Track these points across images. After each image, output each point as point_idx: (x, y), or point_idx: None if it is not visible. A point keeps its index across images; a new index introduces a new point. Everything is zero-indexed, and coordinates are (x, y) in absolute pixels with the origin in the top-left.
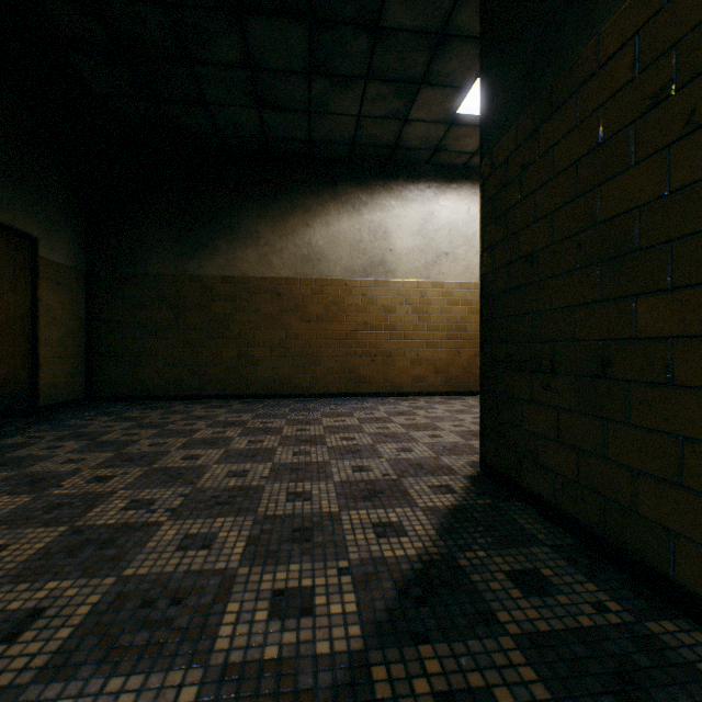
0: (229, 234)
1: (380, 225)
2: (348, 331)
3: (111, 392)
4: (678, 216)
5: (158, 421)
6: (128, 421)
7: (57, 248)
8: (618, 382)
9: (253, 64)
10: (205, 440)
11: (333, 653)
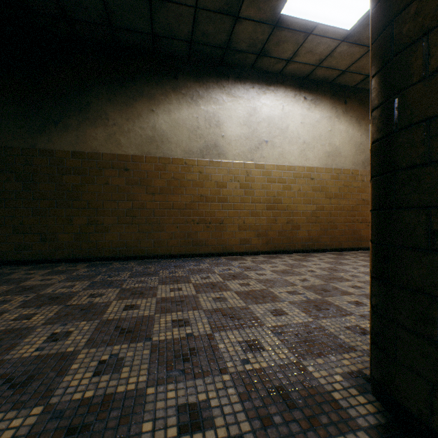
0: (79, 113)
1: (213, 115)
2: (187, 202)
3: None
4: None
5: None
6: None
7: None
8: None
9: None
10: None
11: None
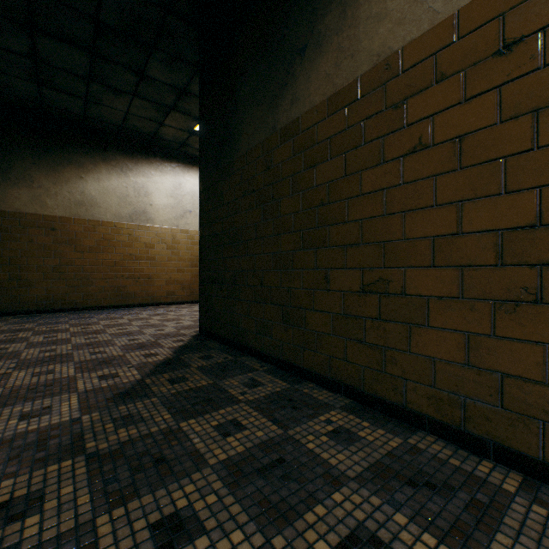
0: None
1: (143, 186)
2: (117, 260)
3: None
4: (248, 233)
5: None
6: None
7: None
8: (238, 285)
9: (39, 58)
10: (3, 340)
11: (131, 381)
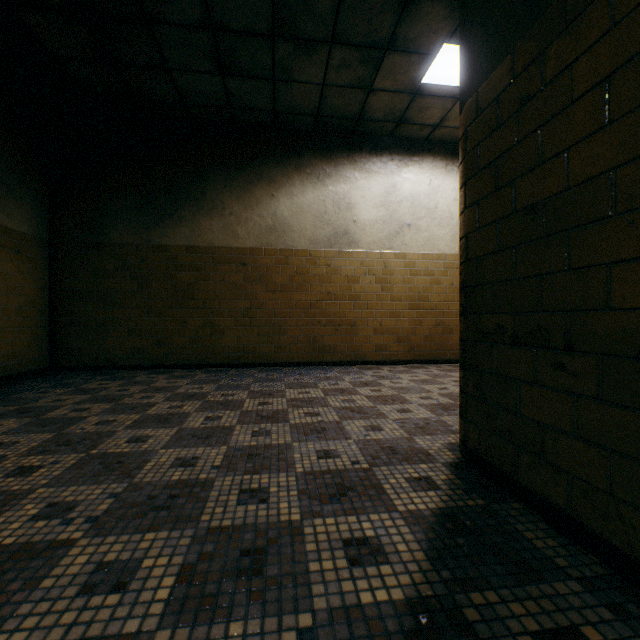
0: (194, 204)
1: (343, 196)
2: (312, 301)
3: (74, 361)
4: None
5: (115, 394)
6: (84, 394)
7: (16, 216)
8: None
9: (215, 24)
10: (159, 416)
11: None
